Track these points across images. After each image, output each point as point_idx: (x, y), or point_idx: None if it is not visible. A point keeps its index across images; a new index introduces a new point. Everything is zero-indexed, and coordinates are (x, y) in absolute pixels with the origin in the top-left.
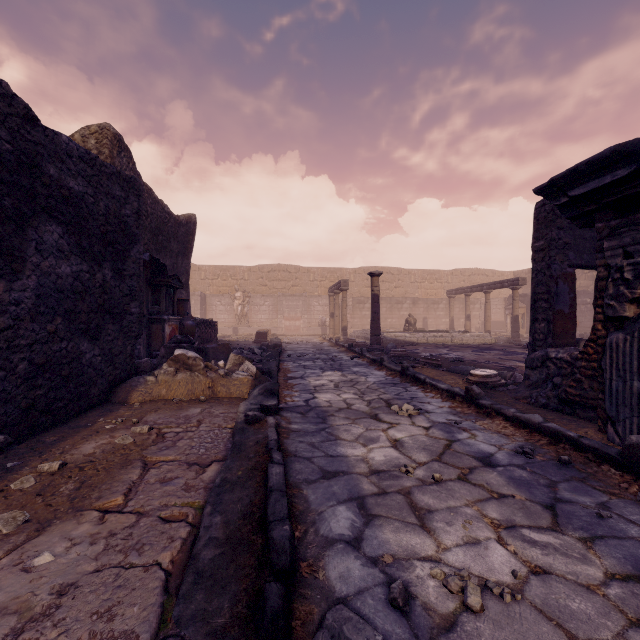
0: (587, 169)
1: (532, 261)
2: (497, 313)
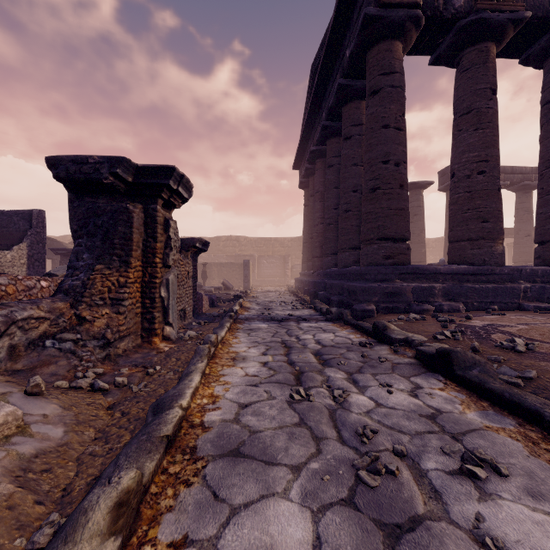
0: (61, 249)
1: None
2: None
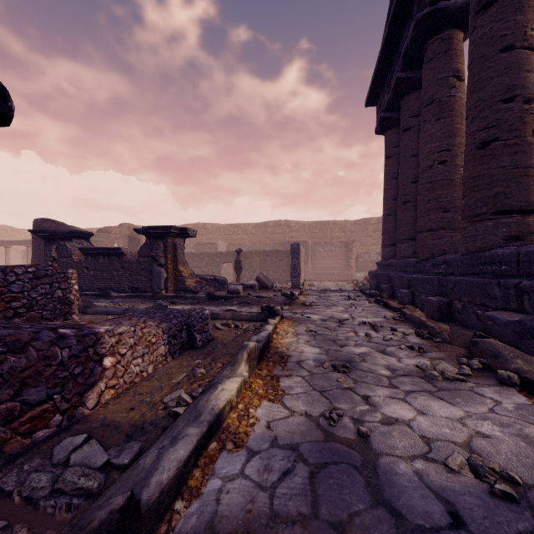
0: (40, 231)
1: (32, 242)
2: (16, 261)
